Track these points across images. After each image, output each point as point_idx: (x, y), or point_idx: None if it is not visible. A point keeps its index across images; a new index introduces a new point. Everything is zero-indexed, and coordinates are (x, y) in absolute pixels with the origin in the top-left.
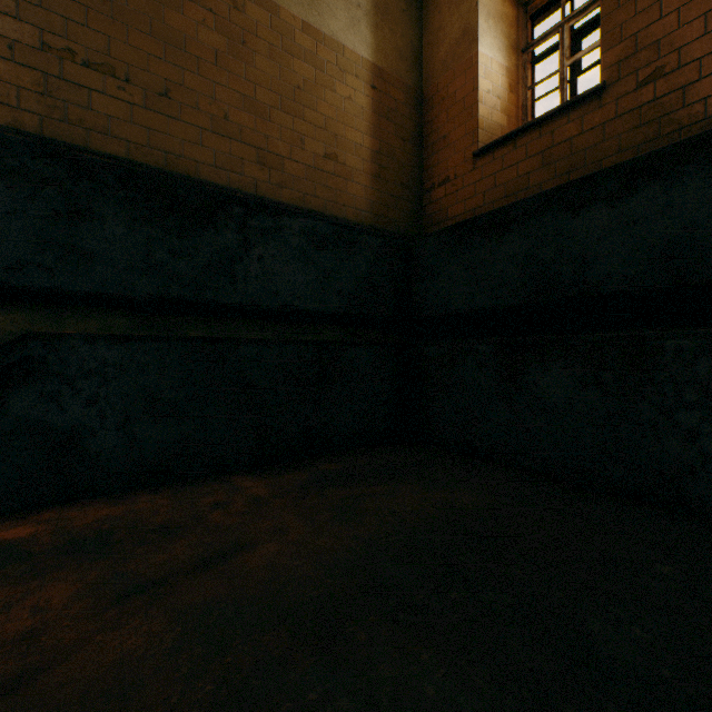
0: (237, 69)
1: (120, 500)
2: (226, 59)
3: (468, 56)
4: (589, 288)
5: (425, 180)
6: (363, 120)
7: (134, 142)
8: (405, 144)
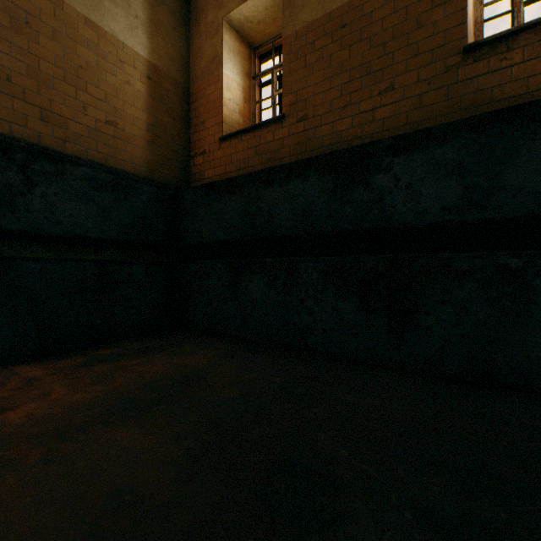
0: (20, 42)
1: None
2: (9, 32)
3: (217, 73)
4: (272, 232)
5: (191, 149)
6: (140, 100)
7: None
8: (176, 122)
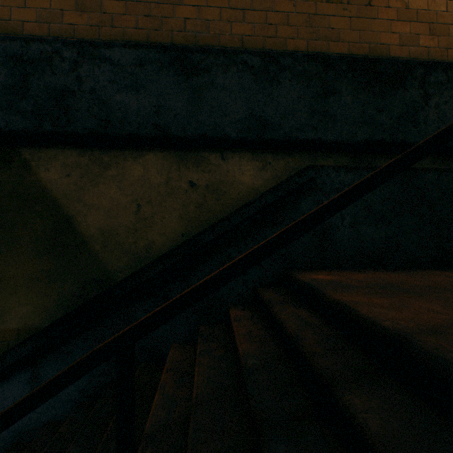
0: None
1: (359, 271)
2: None
3: None
4: None
5: None
6: None
7: (350, 42)
8: None
